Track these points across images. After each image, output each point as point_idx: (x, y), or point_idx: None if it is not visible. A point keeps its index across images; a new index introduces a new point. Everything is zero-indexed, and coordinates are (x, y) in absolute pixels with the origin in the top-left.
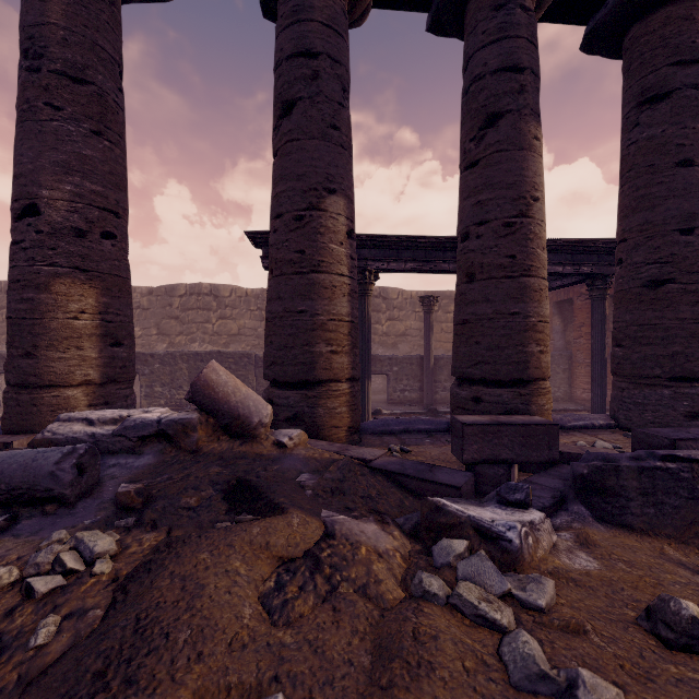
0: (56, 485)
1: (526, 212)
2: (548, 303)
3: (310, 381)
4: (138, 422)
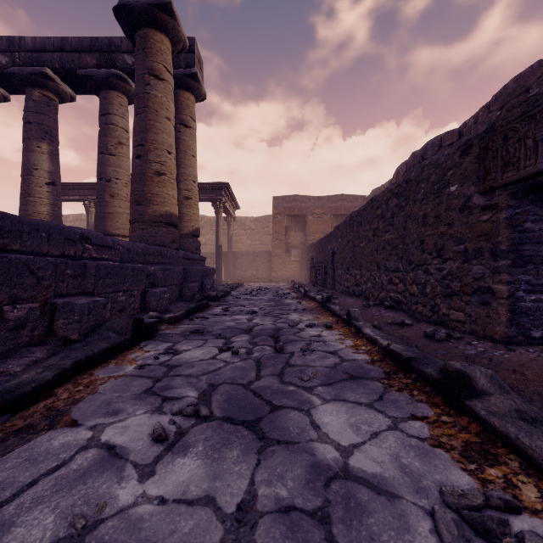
0: None
1: (31, 174)
2: (47, 207)
3: None
4: None
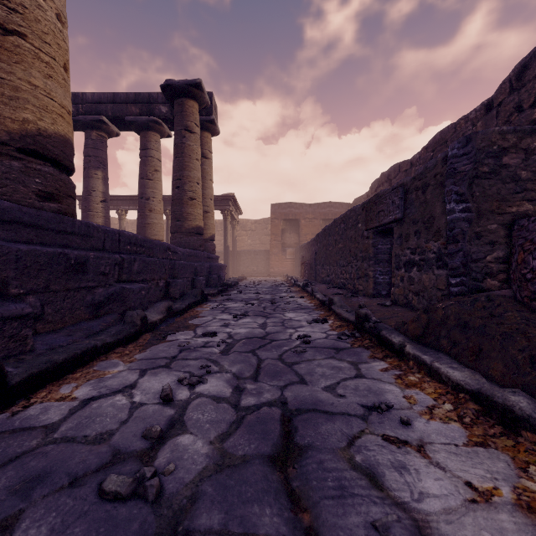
0: None
1: (90, 194)
2: (101, 219)
3: None
4: None
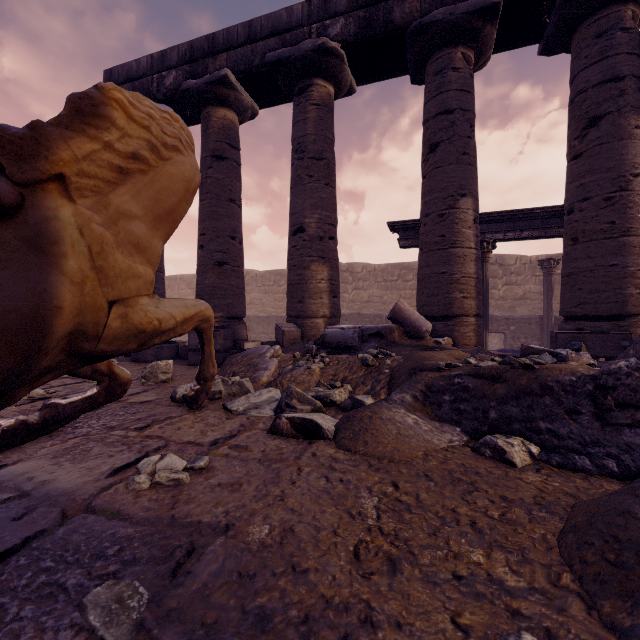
0: (354, 342)
1: (626, 187)
2: None
3: (449, 316)
4: (367, 327)
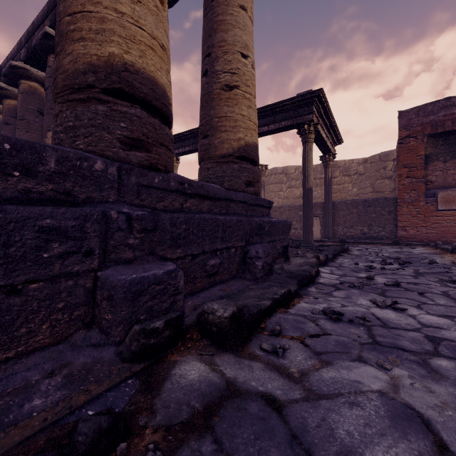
0: None
1: None
2: None
3: None
4: None
